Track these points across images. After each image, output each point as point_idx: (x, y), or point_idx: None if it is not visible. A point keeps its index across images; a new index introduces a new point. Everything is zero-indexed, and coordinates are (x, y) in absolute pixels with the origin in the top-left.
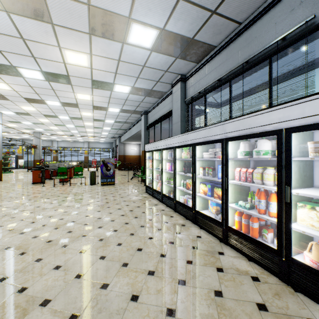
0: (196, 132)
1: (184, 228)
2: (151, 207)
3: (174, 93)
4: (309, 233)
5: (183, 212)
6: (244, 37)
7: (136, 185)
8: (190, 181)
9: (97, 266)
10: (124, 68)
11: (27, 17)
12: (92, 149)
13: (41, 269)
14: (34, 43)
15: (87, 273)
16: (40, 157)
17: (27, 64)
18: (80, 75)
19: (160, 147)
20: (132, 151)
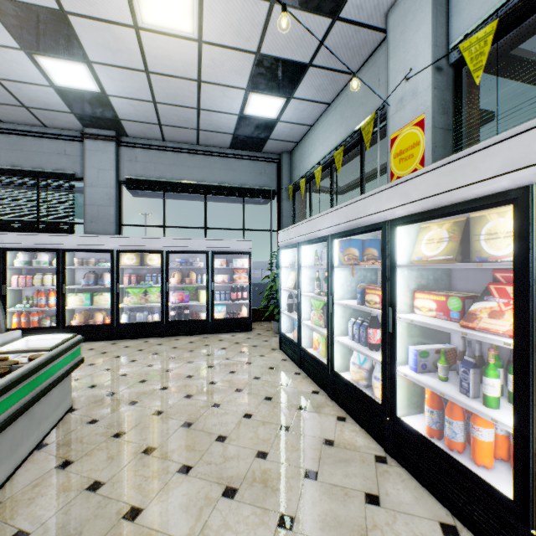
0: None
1: None
2: None
3: None
4: (76, 308)
5: None
6: (9, 140)
7: None
8: None
9: None
10: None
11: None
12: None
13: None
14: None
15: None
16: None
17: None
18: None
19: None
20: None
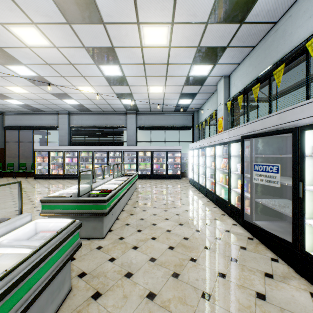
0: (95, 147)
1: None
2: (64, 180)
3: (61, 118)
4: (126, 169)
5: (85, 178)
6: (106, 117)
7: (3, 179)
8: (89, 165)
9: None
10: (41, 100)
11: (28, 80)
12: None
13: None
14: (4, 79)
15: None
16: None
17: None
18: None
19: (62, 150)
20: None
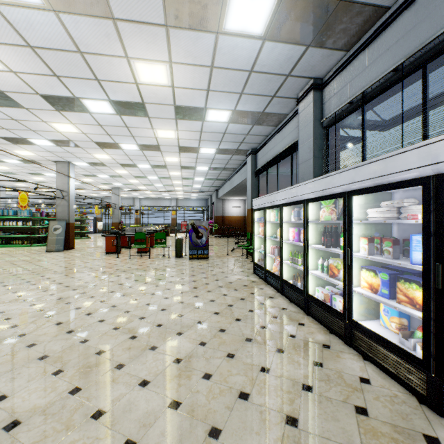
0: (354, 169)
1: (329, 354)
2: (264, 301)
3: (301, 113)
4: None
5: (322, 318)
6: None
7: (239, 260)
8: (337, 263)
9: (162, 427)
10: (220, 80)
11: (80, 15)
12: (182, 208)
13: (72, 413)
14: (94, 57)
15: (143, 441)
16: (119, 219)
17: (91, 92)
18: (159, 100)
19: (278, 201)
20: (234, 210)
